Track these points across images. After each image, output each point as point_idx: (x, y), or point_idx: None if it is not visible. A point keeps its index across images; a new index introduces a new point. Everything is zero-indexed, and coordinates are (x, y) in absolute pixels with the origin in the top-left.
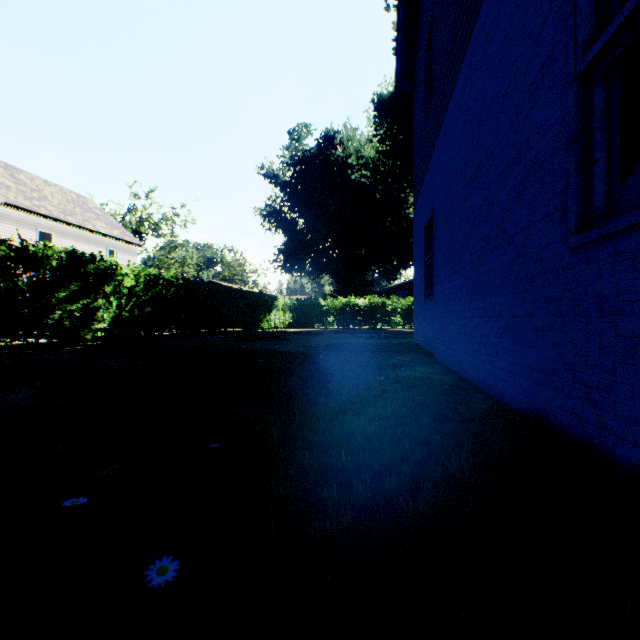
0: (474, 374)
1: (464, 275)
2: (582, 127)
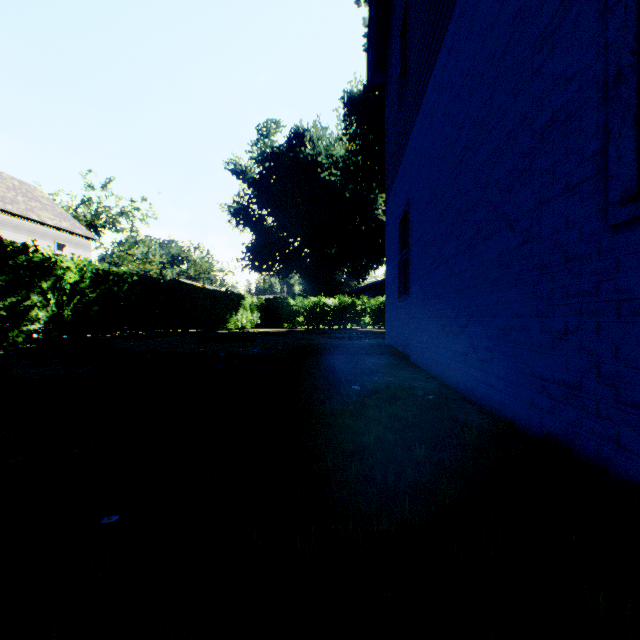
0: (460, 381)
1: (447, 270)
2: (631, 63)
